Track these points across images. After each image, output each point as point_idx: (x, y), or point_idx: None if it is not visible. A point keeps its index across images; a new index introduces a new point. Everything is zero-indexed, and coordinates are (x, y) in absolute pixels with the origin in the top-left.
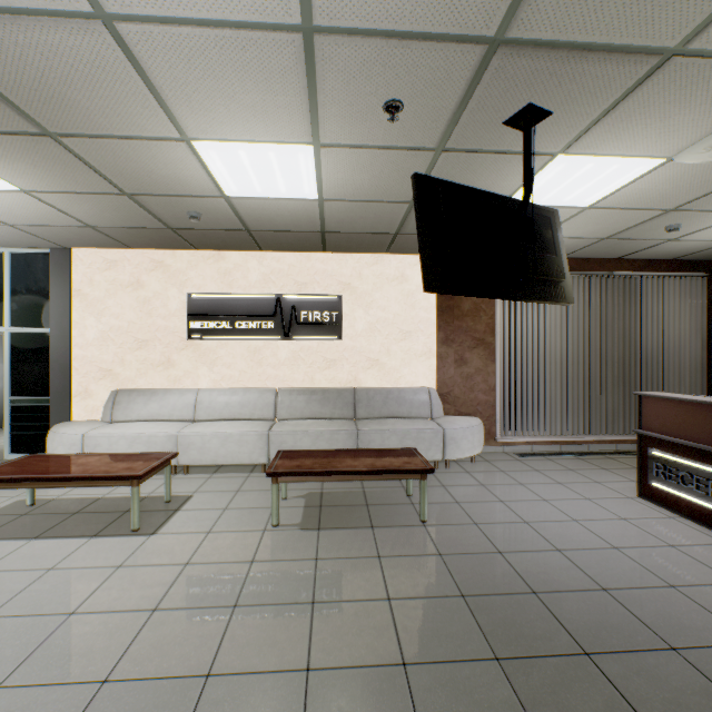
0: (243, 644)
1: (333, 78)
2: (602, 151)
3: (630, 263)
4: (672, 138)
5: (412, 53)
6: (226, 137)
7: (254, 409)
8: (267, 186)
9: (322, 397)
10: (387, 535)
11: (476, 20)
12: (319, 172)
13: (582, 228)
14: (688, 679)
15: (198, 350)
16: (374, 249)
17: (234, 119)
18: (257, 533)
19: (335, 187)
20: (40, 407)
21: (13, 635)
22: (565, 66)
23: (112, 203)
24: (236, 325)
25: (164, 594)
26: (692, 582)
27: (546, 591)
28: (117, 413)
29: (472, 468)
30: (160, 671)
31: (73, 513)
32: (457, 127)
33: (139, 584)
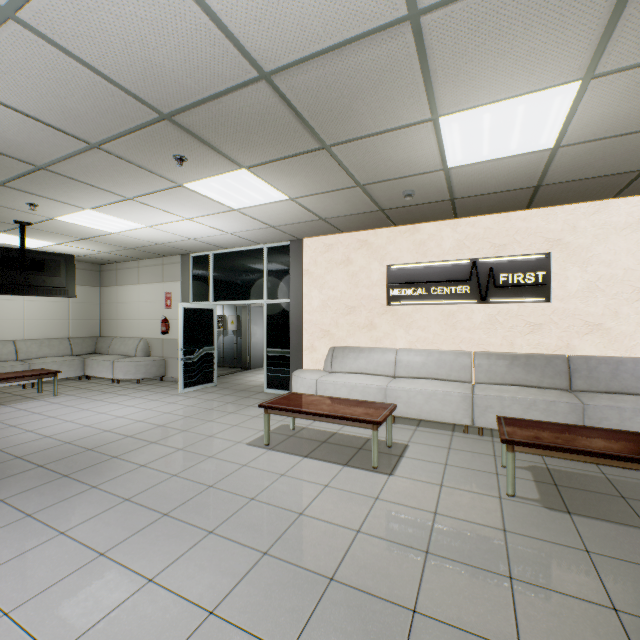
0: (544, 630)
1: None
2: None
3: None
4: None
5: None
6: (476, 103)
7: (449, 371)
8: (496, 146)
9: (525, 363)
10: None
11: None
12: (570, 114)
13: None
14: None
15: (395, 315)
16: (597, 196)
17: (495, 79)
18: (493, 499)
19: (583, 127)
20: (283, 357)
21: (324, 536)
22: None
23: (346, 195)
24: (430, 291)
25: (427, 538)
26: None
27: None
28: (334, 365)
29: None
30: (463, 623)
31: (322, 441)
32: None
33: (400, 521)
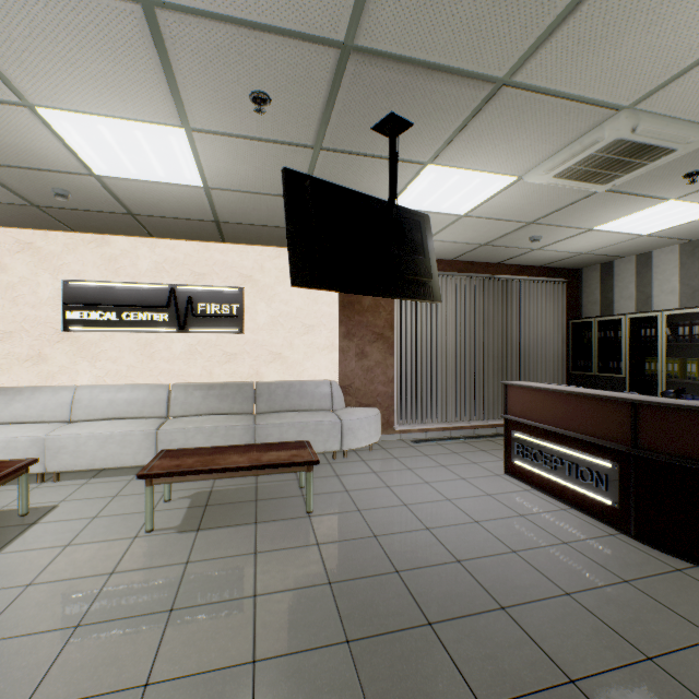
0: (75, 669)
1: (188, 59)
2: (464, 165)
3: (508, 267)
4: (518, 159)
5: (267, 46)
6: (78, 108)
7: (143, 407)
8: (142, 167)
9: (220, 392)
10: (270, 530)
11: (323, 22)
12: (198, 159)
13: (463, 234)
14: (508, 633)
15: (77, 344)
16: (275, 243)
17: (83, 89)
18: (126, 541)
19: (219, 175)
20: None
21: None
22: (416, 81)
23: None
24: (123, 316)
25: None
26: (530, 546)
27: (408, 568)
28: None
29: (368, 457)
30: None
31: None
32: (330, 127)
33: None
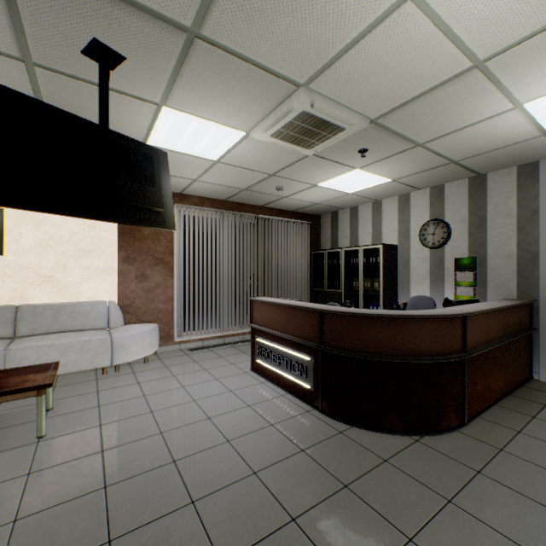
0: None
1: None
2: (196, 113)
3: (270, 210)
4: (240, 116)
5: None
6: None
7: None
8: None
9: None
10: None
11: None
12: None
13: (224, 178)
14: (186, 529)
15: None
16: None
17: None
18: None
19: None
20: None
21: None
22: (103, 6)
23: None
24: None
25: None
26: (244, 433)
27: (120, 481)
28: None
29: (141, 368)
30: None
31: None
32: (30, 39)
33: None
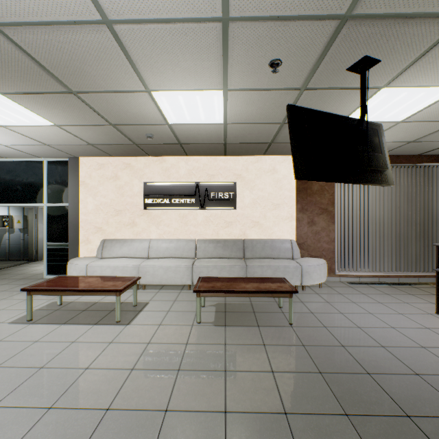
0: (185, 393)
1: (238, 48)
2: (413, 84)
3: (428, 157)
4: None
5: (289, 29)
6: (171, 88)
7: (183, 252)
8: (193, 116)
9: (223, 245)
10: (268, 331)
11: (333, 4)
12: (225, 107)
13: (395, 135)
14: None
15: (150, 216)
16: (256, 153)
17: (177, 77)
18: (188, 326)
19: (234, 115)
20: (63, 249)
21: (56, 379)
22: (392, 29)
23: (104, 130)
24: (172, 201)
25: (137, 360)
26: None
27: (376, 373)
28: (104, 253)
29: (320, 291)
30: (138, 405)
31: (83, 310)
32: (315, 74)
33: (122, 353)
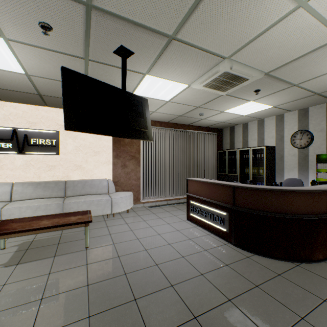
0: None
1: None
2: (163, 77)
3: (192, 127)
4: (187, 76)
5: None
6: None
7: None
8: None
9: (44, 186)
10: (62, 259)
11: None
12: (17, 57)
13: (170, 110)
14: (172, 298)
15: None
16: None
17: None
18: None
19: (33, 68)
20: None
21: None
22: (130, 30)
23: None
24: None
25: None
26: (191, 253)
27: (131, 271)
28: None
29: (125, 216)
30: None
31: None
32: (90, 48)
33: None
